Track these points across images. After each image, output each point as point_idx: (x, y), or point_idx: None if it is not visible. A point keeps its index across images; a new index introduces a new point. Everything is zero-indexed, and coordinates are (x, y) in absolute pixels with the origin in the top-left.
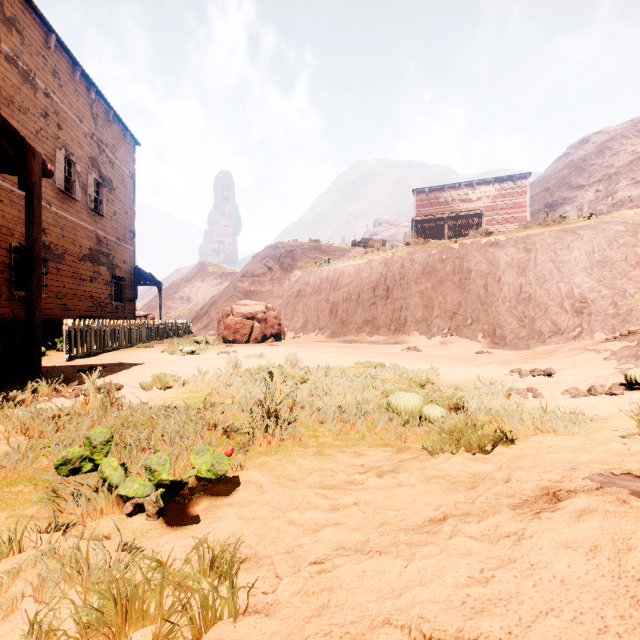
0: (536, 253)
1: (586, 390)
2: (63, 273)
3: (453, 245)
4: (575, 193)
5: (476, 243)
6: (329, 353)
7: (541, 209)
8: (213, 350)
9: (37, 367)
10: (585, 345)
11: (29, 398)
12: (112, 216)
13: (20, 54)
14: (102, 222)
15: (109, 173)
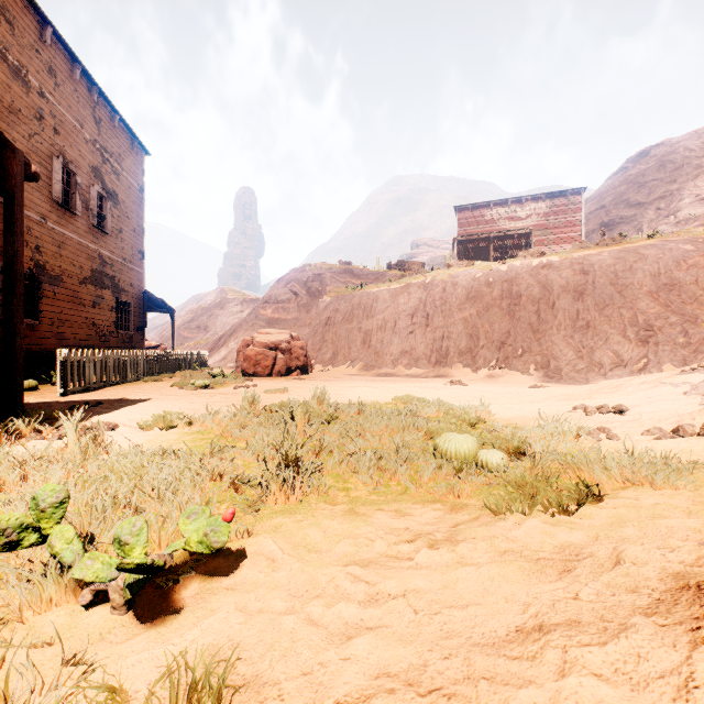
0: (594, 275)
1: (671, 430)
2: (61, 297)
3: (501, 267)
4: (634, 211)
5: (526, 264)
6: (362, 387)
7: (596, 229)
8: (230, 384)
9: (18, 403)
10: (658, 378)
11: (1, 440)
12: (118, 234)
13: (10, 47)
14: (106, 240)
15: (114, 185)
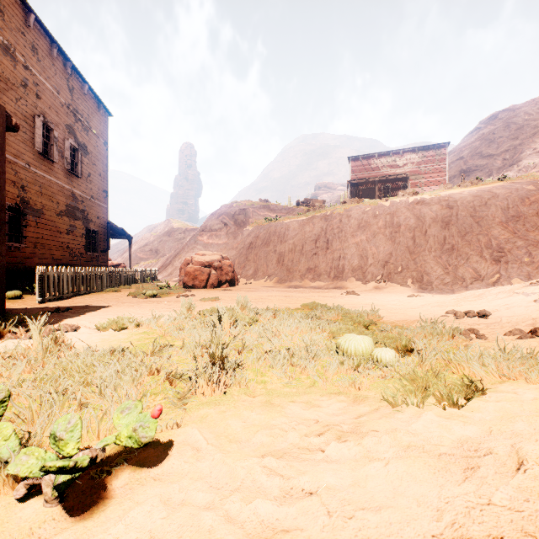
0: (457, 209)
1: (529, 331)
2: (41, 226)
3: (384, 203)
4: (485, 161)
5: (404, 201)
6: (277, 296)
7: (456, 175)
8: (173, 294)
9: (0, 309)
10: (511, 289)
11: None
12: (87, 177)
13: (1, 29)
14: (78, 182)
15: (84, 139)
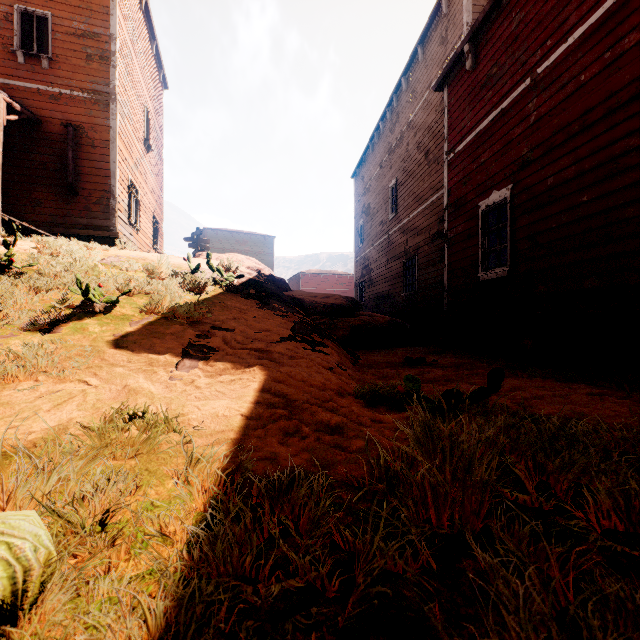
0: None
1: None
2: None
3: None
4: None
5: None
6: None
7: None
8: None
9: None
10: None
11: None
12: None
13: None
14: None
15: None
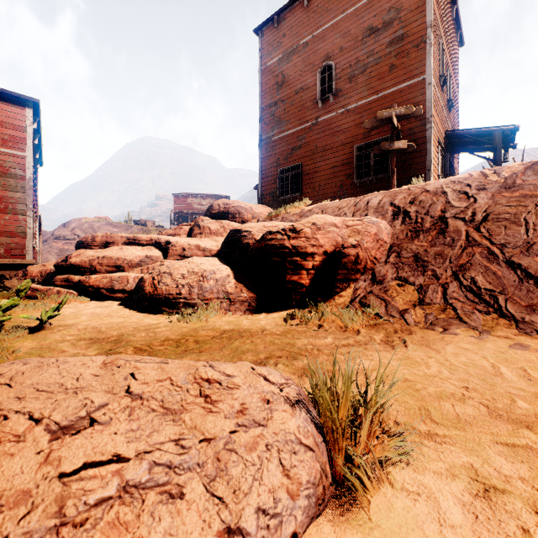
0: None
1: None
2: None
3: None
4: None
5: None
6: None
7: None
8: None
9: None
10: None
11: None
12: None
13: None
14: None
15: None
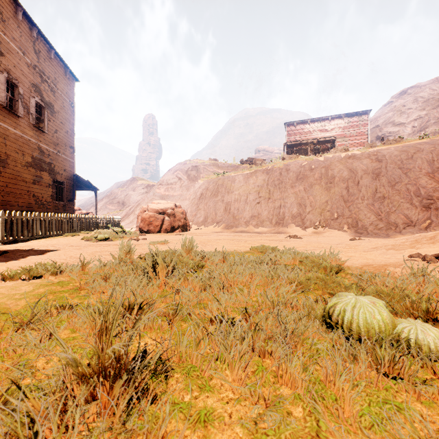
0: (386, 162)
1: None
2: (6, 175)
3: (319, 158)
4: (397, 128)
5: (337, 156)
6: (225, 240)
7: (373, 140)
8: (126, 238)
9: None
10: None
11: None
12: (53, 133)
13: None
14: (44, 137)
15: (51, 99)
